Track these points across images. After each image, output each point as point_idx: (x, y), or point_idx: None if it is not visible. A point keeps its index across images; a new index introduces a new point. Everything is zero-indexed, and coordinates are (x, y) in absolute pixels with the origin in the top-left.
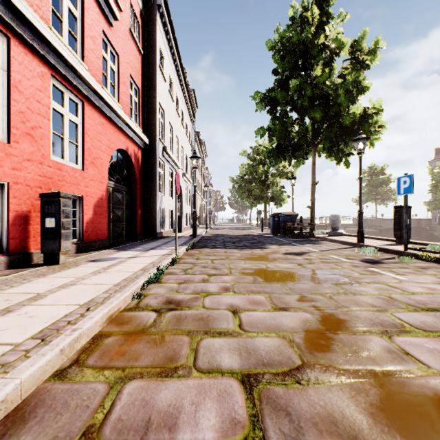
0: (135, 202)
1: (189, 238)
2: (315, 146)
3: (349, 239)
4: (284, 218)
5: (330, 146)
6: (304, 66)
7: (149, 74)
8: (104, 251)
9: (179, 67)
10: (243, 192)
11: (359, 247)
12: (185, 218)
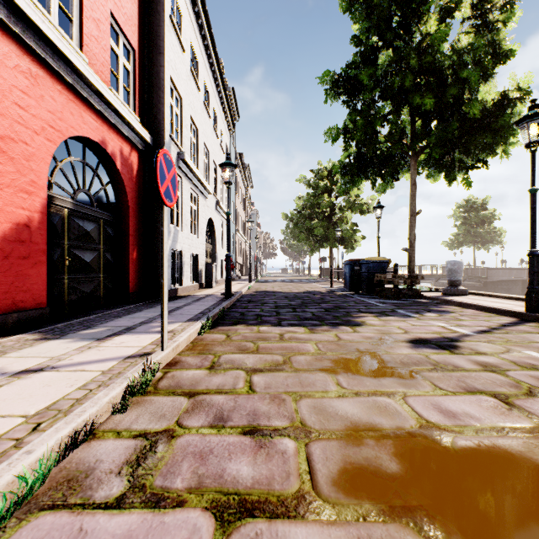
0: (126, 239)
1: (218, 299)
2: (415, 156)
3: (492, 302)
4: (369, 267)
5: (440, 154)
6: (403, 26)
7: (152, 28)
8: (7, 339)
9: (208, 41)
10: (301, 232)
11: (534, 320)
12: (220, 266)
